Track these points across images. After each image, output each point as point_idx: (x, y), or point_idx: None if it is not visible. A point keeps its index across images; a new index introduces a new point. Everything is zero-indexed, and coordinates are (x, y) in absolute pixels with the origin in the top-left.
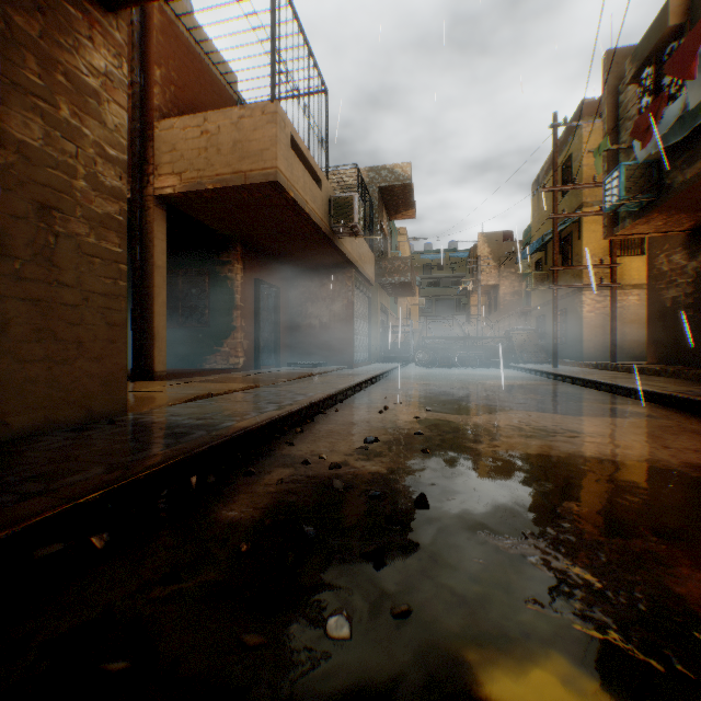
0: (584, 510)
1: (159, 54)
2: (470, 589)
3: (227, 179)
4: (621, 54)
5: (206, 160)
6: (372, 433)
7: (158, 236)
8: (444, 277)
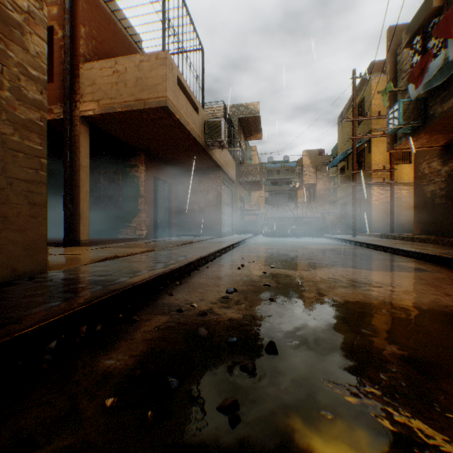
0: (405, 354)
1: (84, 17)
2: (323, 452)
3: (131, 104)
4: (398, 29)
5: (117, 91)
6: (232, 285)
7: (83, 144)
8: (280, 179)
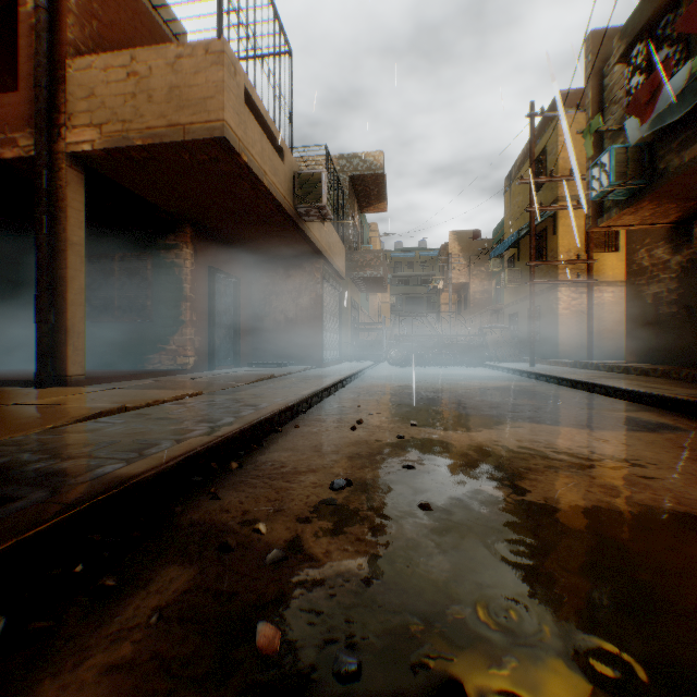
0: None
1: None
2: None
3: (161, 133)
4: (605, 35)
5: (134, 109)
6: (343, 467)
7: (73, 204)
8: (414, 276)
